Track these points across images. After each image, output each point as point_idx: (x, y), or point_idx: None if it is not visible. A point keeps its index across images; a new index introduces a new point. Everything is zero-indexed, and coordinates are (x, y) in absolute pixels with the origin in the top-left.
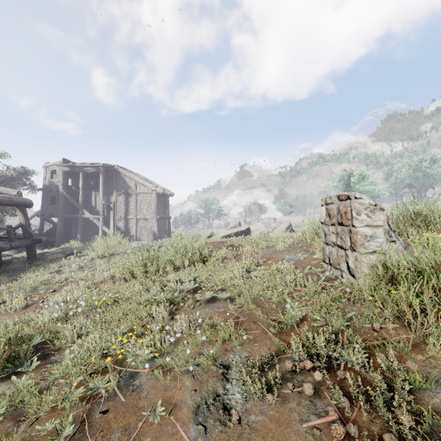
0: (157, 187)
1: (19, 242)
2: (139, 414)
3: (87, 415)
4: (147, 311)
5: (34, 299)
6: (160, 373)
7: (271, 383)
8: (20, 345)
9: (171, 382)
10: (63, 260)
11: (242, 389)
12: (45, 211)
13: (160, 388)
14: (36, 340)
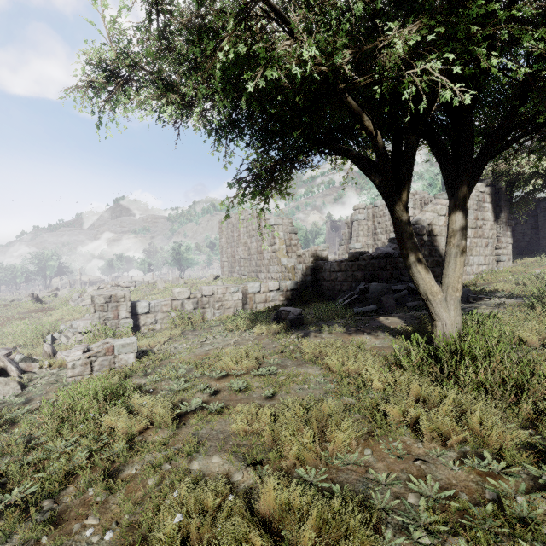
0: None
1: None
2: None
3: None
4: None
5: None
6: None
7: None
8: None
9: None
10: None
11: None
12: None
13: None
14: None
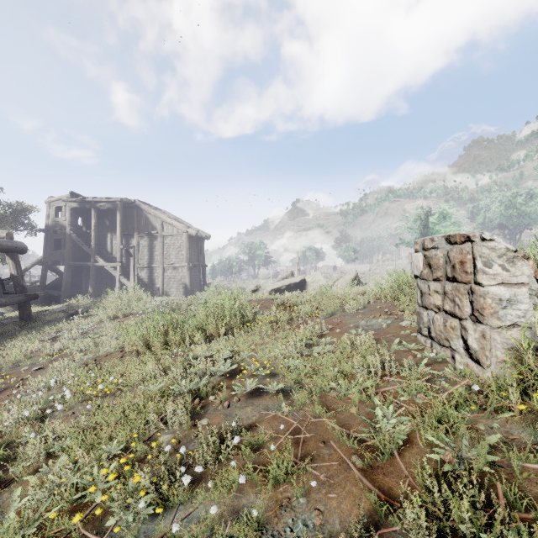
0: (189, 228)
1: (8, 298)
2: None
3: None
4: (158, 411)
5: (11, 381)
6: None
7: None
8: None
9: None
10: (63, 321)
11: None
12: (48, 258)
13: None
14: None
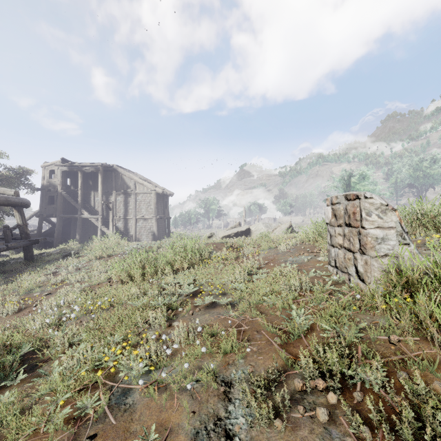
0: (156, 187)
1: (16, 242)
2: (130, 440)
3: (72, 440)
4: (143, 317)
5: (28, 302)
6: (155, 389)
7: (278, 405)
8: (8, 354)
9: (167, 401)
10: (60, 261)
11: (247, 412)
12: (43, 211)
13: (154, 409)
14: (24, 349)
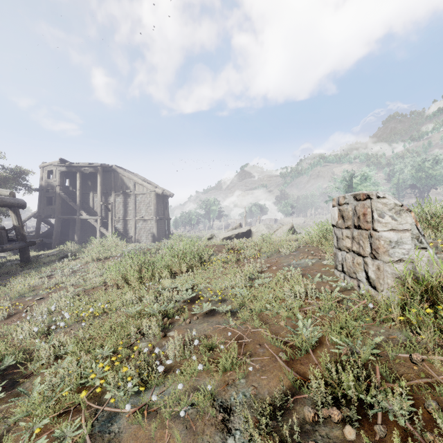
0: (156, 188)
1: (11, 244)
2: None
3: None
4: (137, 327)
5: (19, 307)
6: (144, 414)
7: (286, 439)
8: None
9: (157, 429)
10: (56, 263)
11: None
12: (41, 212)
13: (142, 440)
14: (6, 362)
